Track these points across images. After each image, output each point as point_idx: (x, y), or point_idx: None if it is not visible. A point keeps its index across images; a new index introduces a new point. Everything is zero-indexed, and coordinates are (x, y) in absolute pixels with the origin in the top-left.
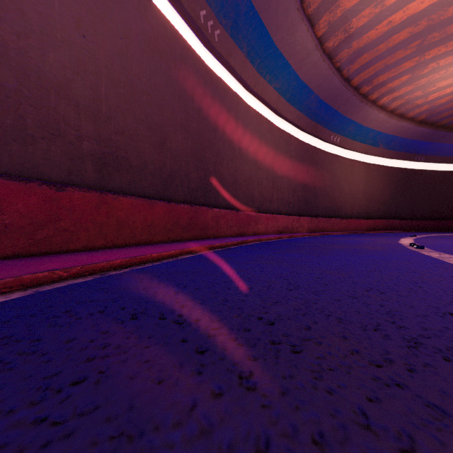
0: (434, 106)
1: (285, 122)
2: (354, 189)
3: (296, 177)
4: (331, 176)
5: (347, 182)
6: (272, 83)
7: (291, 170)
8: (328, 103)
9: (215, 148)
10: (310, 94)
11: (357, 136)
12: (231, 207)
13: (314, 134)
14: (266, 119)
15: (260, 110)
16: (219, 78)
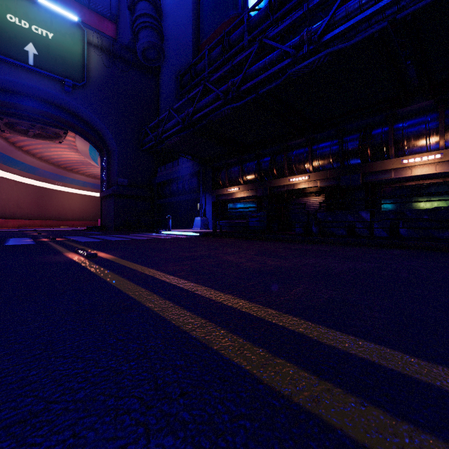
0: None
1: (26, 178)
2: (74, 206)
3: (33, 202)
4: (57, 201)
5: (68, 203)
6: (17, 168)
7: (30, 199)
8: (51, 172)
9: None
10: (39, 169)
11: (73, 182)
12: None
13: (45, 182)
14: (13, 180)
15: (10, 176)
16: None
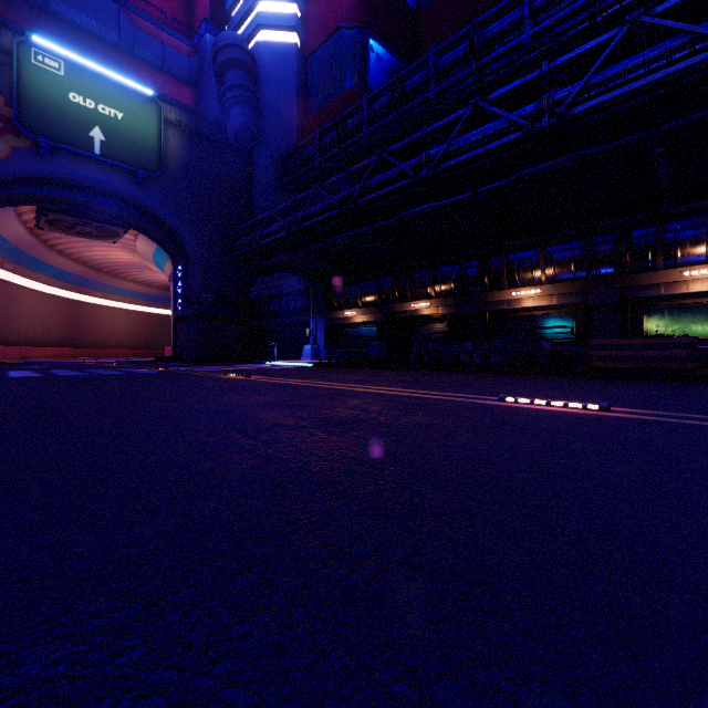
0: (166, 283)
1: (54, 288)
2: (118, 328)
3: (63, 322)
4: (96, 319)
5: (110, 323)
6: (44, 274)
7: (59, 318)
8: (88, 278)
9: (8, 316)
10: (72, 275)
11: (118, 293)
12: (16, 344)
13: (79, 293)
14: (39, 291)
15: (34, 285)
16: (10, 282)
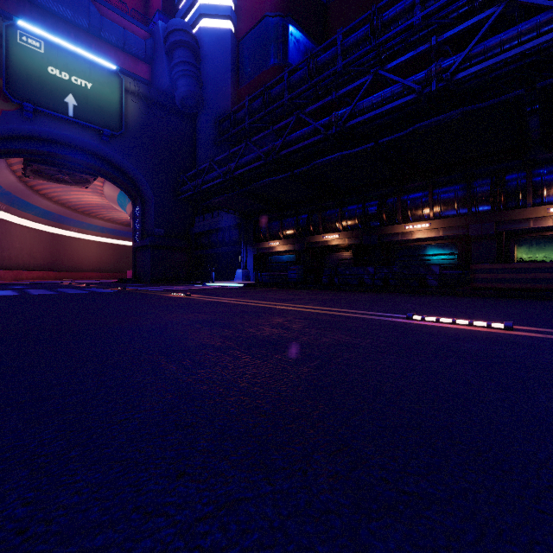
0: (129, 221)
1: (39, 224)
2: (90, 256)
3: (47, 251)
4: (72, 249)
5: (84, 252)
6: (31, 213)
7: (43, 248)
8: (66, 216)
9: (2, 247)
10: (54, 214)
11: (90, 228)
12: (9, 269)
13: (59, 228)
14: (27, 226)
15: (23, 221)
16: (4, 220)
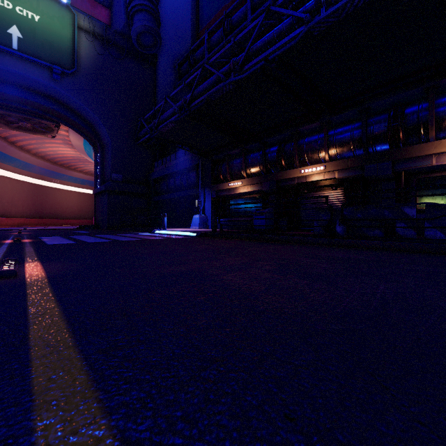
0: None
1: (21, 175)
2: (71, 205)
3: (29, 200)
4: (55, 198)
5: (66, 201)
6: (10, 164)
7: (25, 197)
8: (47, 169)
9: None
10: (34, 166)
11: (71, 180)
12: None
13: (41, 180)
14: (7, 177)
15: (4, 172)
16: None
